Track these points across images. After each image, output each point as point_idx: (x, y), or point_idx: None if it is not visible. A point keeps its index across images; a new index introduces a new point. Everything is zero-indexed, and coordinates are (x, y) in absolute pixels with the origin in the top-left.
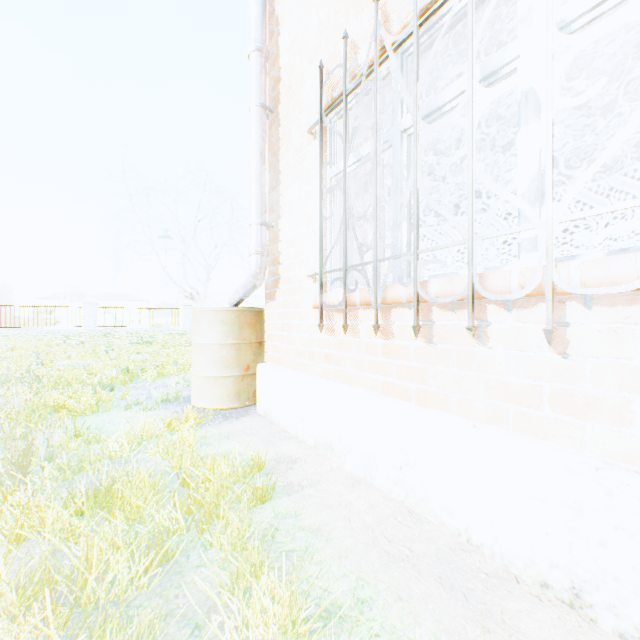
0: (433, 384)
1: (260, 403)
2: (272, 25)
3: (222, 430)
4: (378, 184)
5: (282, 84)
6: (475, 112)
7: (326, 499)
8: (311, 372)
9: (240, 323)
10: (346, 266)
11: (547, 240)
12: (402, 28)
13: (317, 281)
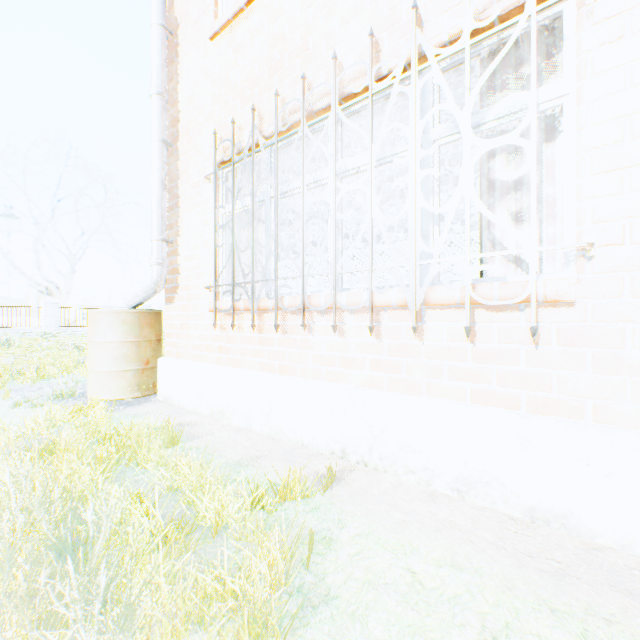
0: (288, 360)
1: (161, 391)
2: (172, 71)
3: (128, 413)
4: (255, 231)
5: (181, 125)
6: (306, 206)
7: (219, 439)
8: (207, 361)
9: (141, 323)
10: (234, 283)
11: (333, 281)
12: (271, 132)
13: (212, 291)
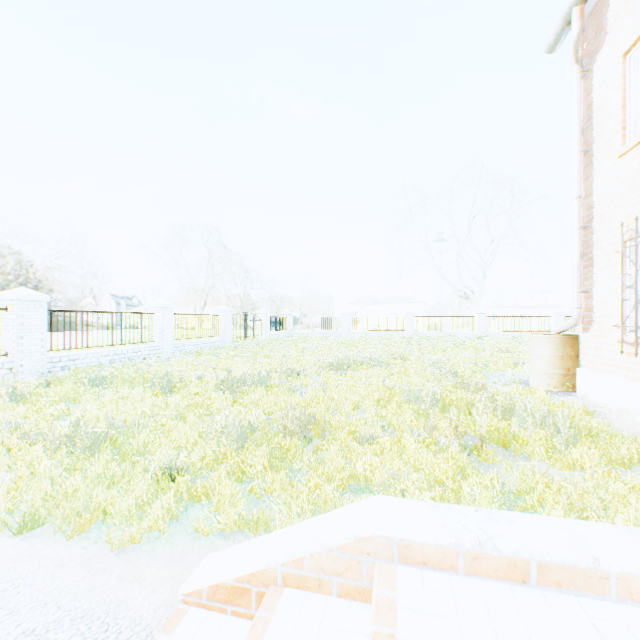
0: None
1: (578, 390)
2: (586, 173)
3: (556, 398)
4: None
5: (594, 211)
6: None
7: (620, 423)
8: (615, 375)
9: (563, 344)
10: (635, 326)
11: None
12: None
13: (619, 328)
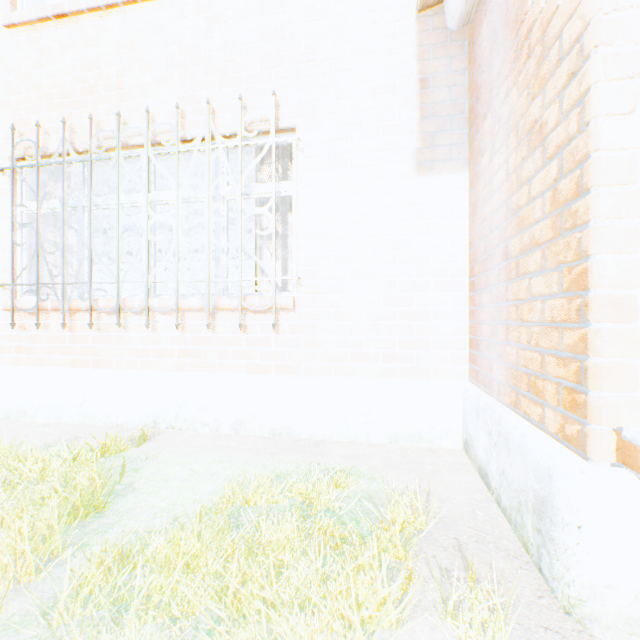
0: (104, 355)
1: None
2: None
3: None
4: (67, 237)
5: None
6: (121, 223)
7: (24, 434)
8: (0, 363)
9: None
10: (40, 283)
11: (147, 289)
12: (84, 148)
13: (8, 289)
